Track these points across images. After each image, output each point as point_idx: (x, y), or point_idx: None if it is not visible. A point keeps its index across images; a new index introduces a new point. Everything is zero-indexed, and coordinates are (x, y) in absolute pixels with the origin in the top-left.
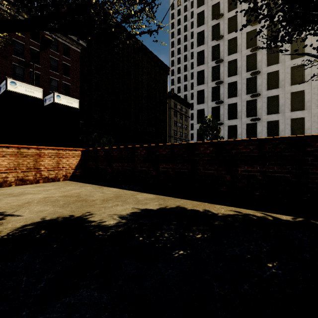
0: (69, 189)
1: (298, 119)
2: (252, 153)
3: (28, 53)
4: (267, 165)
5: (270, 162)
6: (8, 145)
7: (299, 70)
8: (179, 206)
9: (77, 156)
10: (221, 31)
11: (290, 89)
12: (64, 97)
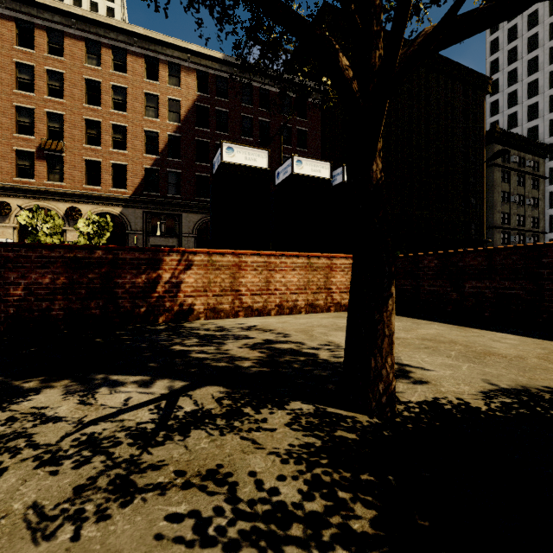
0: (401, 325)
1: None
2: None
3: (257, 129)
4: None
5: None
6: (298, 254)
7: None
8: None
9: None
10: None
11: None
12: None
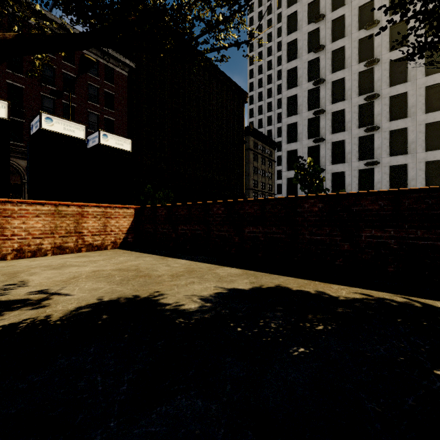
0: (122, 260)
1: (436, 161)
2: (383, 211)
3: (60, 80)
4: (406, 228)
5: (411, 224)
6: (43, 202)
7: (439, 90)
8: (279, 285)
9: (129, 216)
10: (322, 39)
11: (425, 118)
12: (112, 136)
